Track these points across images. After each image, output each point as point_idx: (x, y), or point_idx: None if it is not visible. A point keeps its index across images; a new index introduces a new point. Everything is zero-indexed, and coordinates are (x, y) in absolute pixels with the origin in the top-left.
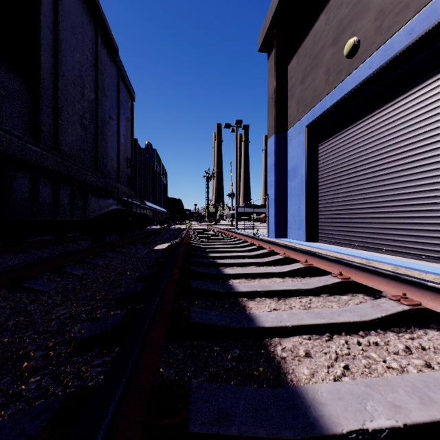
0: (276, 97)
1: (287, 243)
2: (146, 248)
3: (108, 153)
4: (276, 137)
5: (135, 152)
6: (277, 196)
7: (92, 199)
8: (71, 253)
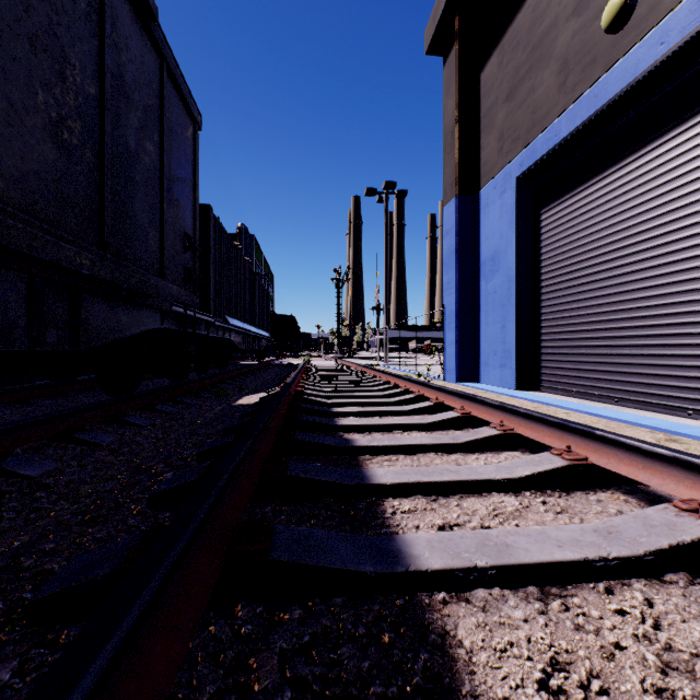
0: (458, 130)
1: (483, 393)
2: (220, 403)
3: (134, 216)
4: (458, 201)
5: (207, 229)
6: (461, 307)
7: (96, 307)
8: (38, 421)
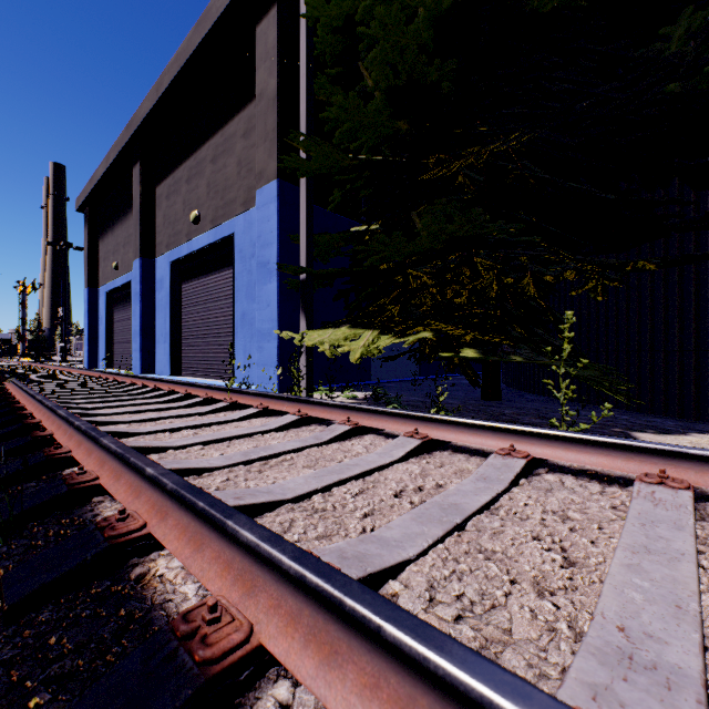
0: (89, 259)
1: None
2: None
3: None
4: (89, 290)
5: None
6: (91, 336)
7: None
8: None
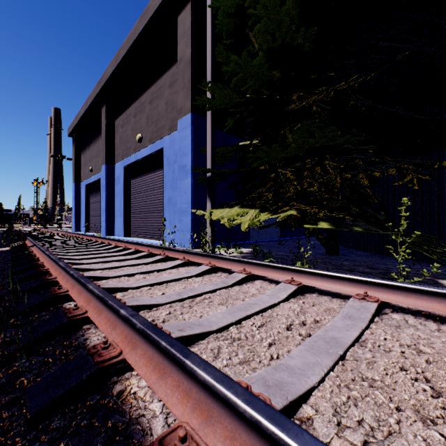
0: (75, 165)
1: None
2: None
3: None
4: (75, 184)
5: None
6: (76, 212)
7: None
8: None
